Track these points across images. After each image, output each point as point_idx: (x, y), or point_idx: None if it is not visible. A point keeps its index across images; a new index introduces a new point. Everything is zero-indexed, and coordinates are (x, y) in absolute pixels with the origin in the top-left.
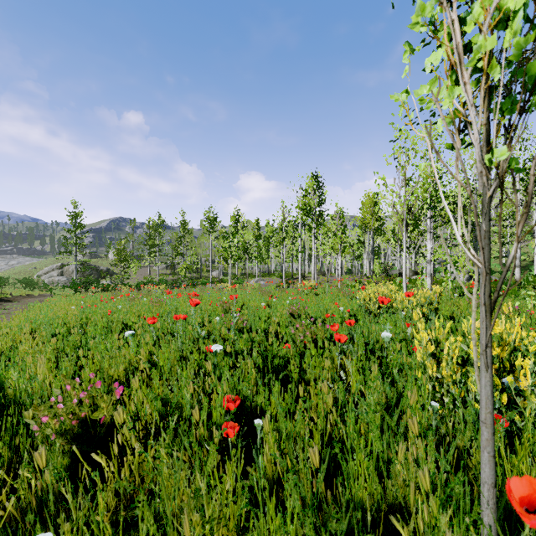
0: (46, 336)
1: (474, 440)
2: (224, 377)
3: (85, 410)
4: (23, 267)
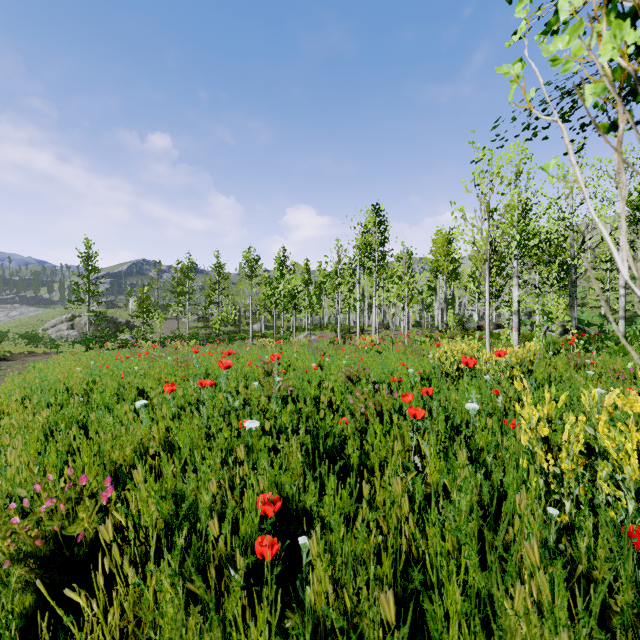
0: (41, 405)
1: (620, 571)
2: (261, 465)
3: (53, 525)
4: (27, 319)
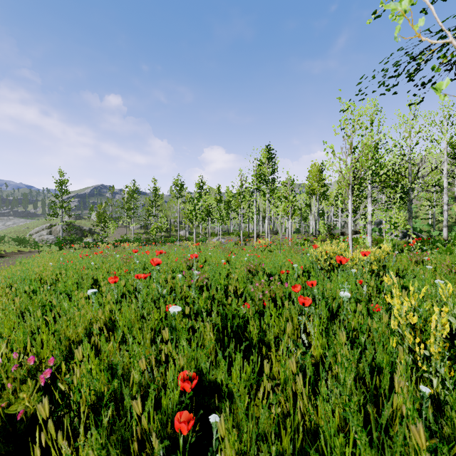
0: (20, 291)
1: None
2: (181, 343)
3: None
4: (18, 227)
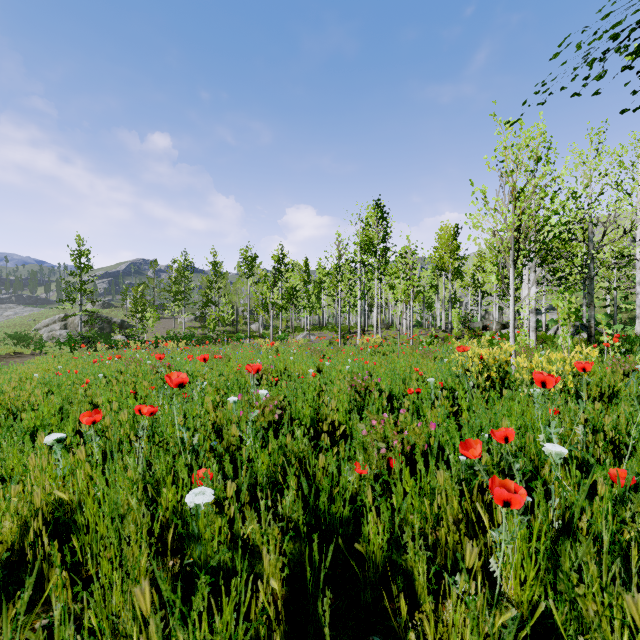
0: None
1: None
2: (197, 605)
3: None
4: (20, 319)
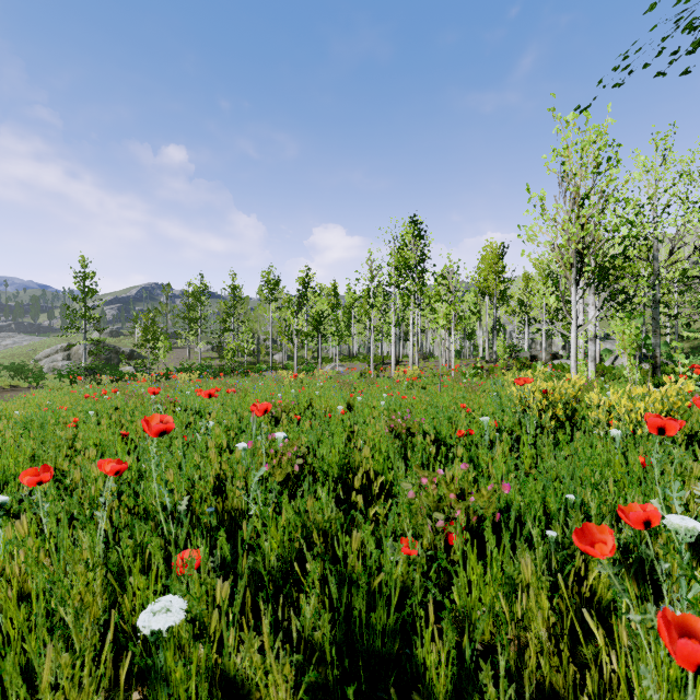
0: None
1: None
2: None
3: None
4: (20, 349)
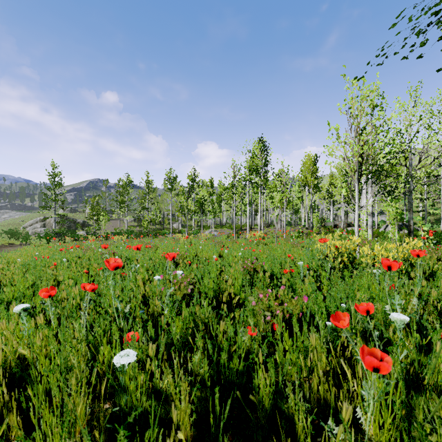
0: None
1: None
2: None
3: None
4: (13, 220)
